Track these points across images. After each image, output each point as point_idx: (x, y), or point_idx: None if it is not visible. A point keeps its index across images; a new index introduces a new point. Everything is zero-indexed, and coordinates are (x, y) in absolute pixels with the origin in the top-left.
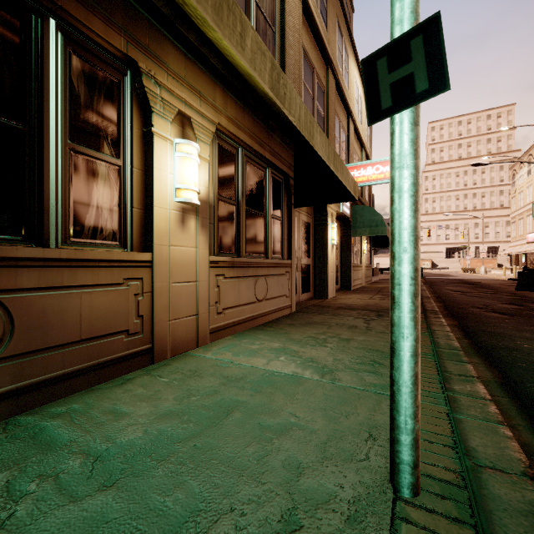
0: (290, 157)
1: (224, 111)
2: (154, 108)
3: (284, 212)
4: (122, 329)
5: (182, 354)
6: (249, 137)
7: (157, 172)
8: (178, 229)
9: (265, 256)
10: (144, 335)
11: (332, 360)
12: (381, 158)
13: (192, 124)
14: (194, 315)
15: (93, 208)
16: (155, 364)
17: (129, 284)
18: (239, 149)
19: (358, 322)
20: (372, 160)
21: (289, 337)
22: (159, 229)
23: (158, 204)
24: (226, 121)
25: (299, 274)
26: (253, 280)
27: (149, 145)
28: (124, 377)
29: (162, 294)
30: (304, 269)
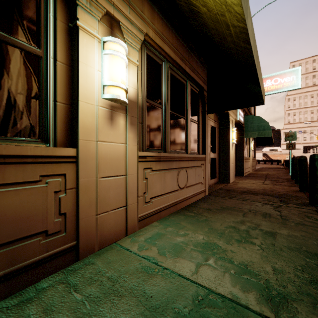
0: (204, 74)
1: (151, 24)
2: (79, 2)
3: (200, 117)
4: (38, 230)
5: (110, 245)
6: (173, 51)
7: (82, 67)
8: (107, 126)
9: (185, 152)
10: (67, 233)
11: (272, 270)
12: (279, 72)
13: (121, 28)
14: (123, 207)
15: (3, 97)
16: (80, 260)
17: (48, 182)
18: (164, 62)
19: (268, 209)
20: (271, 74)
21: (211, 226)
22: (85, 125)
23: (83, 99)
24: (153, 33)
25: (209, 165)
26: (176, 172)
27: (74, 39)
28: (39, 285)
29: (88, 190)
30: (212, 161)
